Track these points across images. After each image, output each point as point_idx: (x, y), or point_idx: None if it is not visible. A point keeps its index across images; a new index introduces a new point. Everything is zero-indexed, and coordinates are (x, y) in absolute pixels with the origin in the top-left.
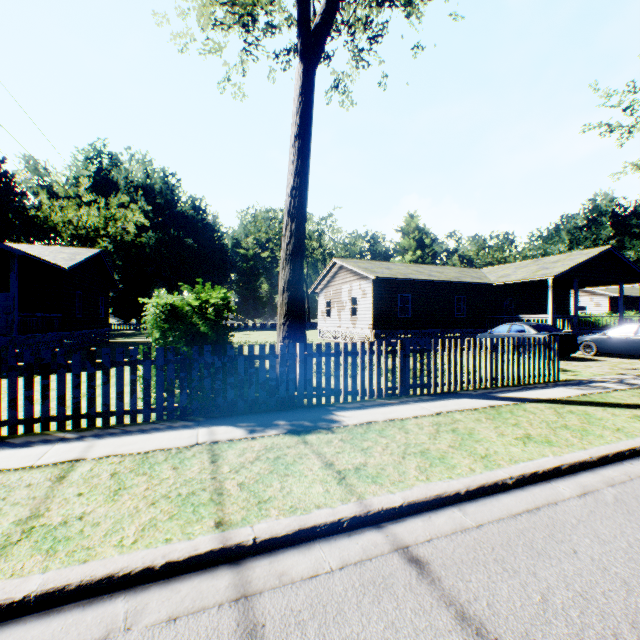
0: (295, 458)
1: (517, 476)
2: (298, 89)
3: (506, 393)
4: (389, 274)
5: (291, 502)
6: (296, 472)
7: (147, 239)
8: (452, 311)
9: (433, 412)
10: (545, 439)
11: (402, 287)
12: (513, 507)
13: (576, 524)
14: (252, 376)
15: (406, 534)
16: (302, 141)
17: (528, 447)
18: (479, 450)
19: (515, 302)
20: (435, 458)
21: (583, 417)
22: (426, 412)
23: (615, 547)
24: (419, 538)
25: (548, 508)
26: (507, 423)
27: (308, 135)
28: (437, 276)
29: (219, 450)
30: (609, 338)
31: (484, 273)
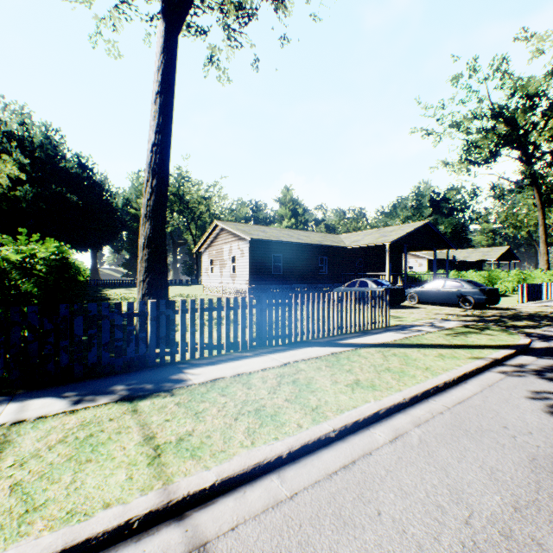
0: (112, 434)
1: (340, 428)
2: (160, 46)
3: (348, 340)
4: (264, 236)
5: (73, 504)
6: (103, 455)
7: (23, 193)
8: (316, 269)
9: (282, 363)
10: (371, 383)
11: (275, 248)
12: (332, 464)
13: (385, 476)
14: (93, 337)
15: (210, 523)
16: (164, 98)
17: (355, 393)
18: (312, 401)
19: (364, 262)
20: (268, 416)
21: (403, 359)
22: (275, 363)
23: (415, 499)
24: (224, 527)
25: (363, 460)
26: (343, 369)
27: (171, 94)
28: (304, 239)
29: (16, 434)
30: (426, 290)
31: (341, 238)
